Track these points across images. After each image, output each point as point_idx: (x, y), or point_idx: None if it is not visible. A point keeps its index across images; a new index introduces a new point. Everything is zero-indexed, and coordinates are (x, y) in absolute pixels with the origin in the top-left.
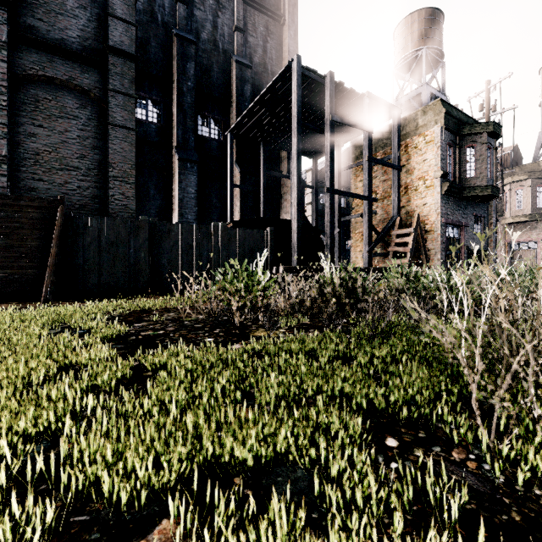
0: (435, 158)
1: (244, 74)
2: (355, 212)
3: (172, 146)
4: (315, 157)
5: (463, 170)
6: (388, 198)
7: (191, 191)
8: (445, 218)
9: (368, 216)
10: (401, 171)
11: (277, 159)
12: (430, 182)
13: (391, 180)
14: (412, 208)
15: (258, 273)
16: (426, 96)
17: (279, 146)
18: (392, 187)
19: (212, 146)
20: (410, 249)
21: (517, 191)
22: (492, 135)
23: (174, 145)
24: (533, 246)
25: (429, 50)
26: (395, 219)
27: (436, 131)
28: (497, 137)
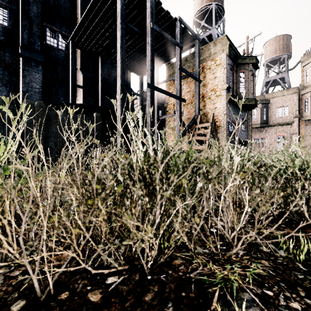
0: (223, 76)
1: (87, 4)
2: (168, 114)
3: (18, 46)
4: (141, 74)
5: (238, 87)
6: (191, 104)
7: (36, 86)
8: (229, 118)
9: (180, 112)
10: (201, 83)
11: (114, 75)
12: (219, 92)
13: (193, 91)
14: (207, 111)
15: (5, 153)
16: (215, 35)
17: (114, 60)
18: (195, 94)
19: (60, 55)
20: (208, 138)
21: (254, 110)
22: (254, 67)
23: (20, 46)
24: (261, 141)
25: (217, 6)
26: (197, 117)
27: (223, 57)
28: (256, 68)
